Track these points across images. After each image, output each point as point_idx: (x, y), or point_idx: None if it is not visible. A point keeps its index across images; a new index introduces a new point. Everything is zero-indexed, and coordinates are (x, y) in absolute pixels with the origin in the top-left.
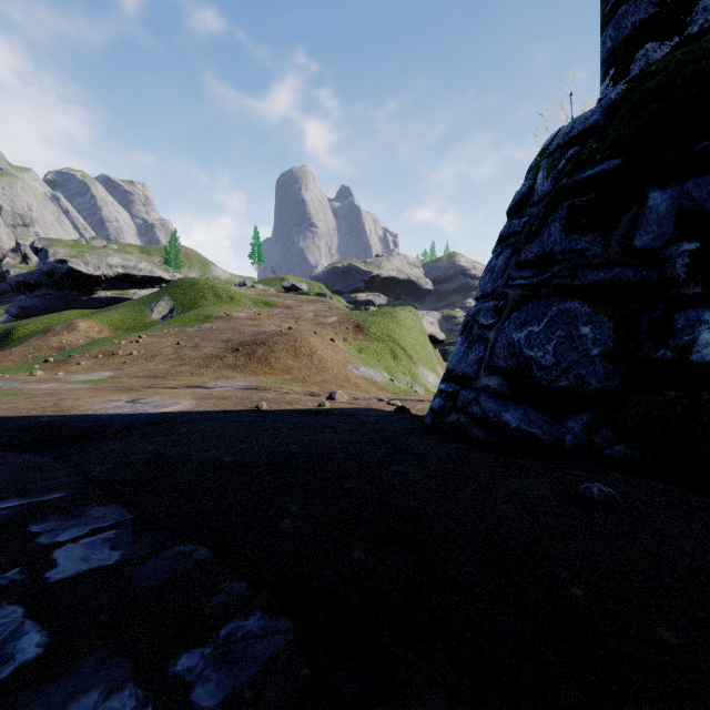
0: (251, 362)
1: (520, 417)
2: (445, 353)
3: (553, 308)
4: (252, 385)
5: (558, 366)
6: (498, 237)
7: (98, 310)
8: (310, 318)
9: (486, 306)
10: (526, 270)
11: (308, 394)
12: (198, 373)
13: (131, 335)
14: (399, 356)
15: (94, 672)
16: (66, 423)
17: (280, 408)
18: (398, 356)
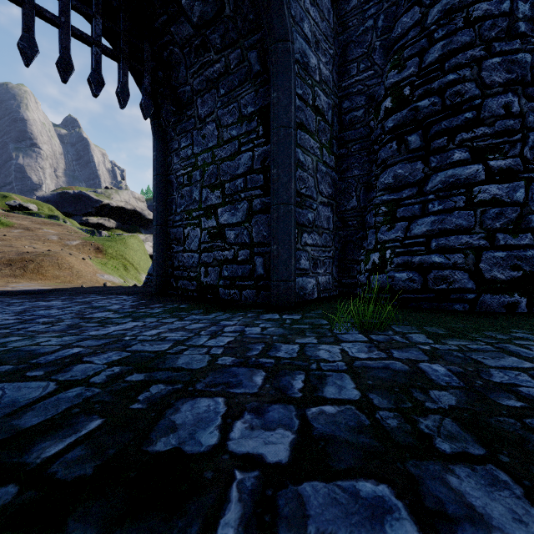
0: (26, 272)
1: None
2: None
3: None
4: None
5: None
6: None
7: None
8: (56, 241)
9: None
10: None
11: None
12: None
13: None
14: (129, 268)
15: (110, 296)
16: (15, 291)
17: (91, 286)
18: (129, 268)
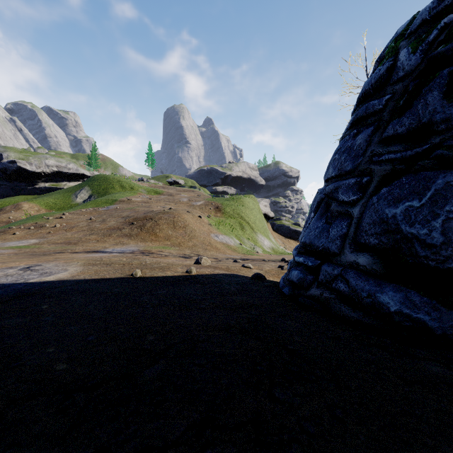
0: (142, 232)
1: (401, 300)
2: (273, 225)
3: (438, 181)
4: (140, 249)
5: (448, 245)
6: (351, 121)
7: (38, 195)
8: (185, 202)
9: (346, 183)
10: (394, 144)
11: (182, 256)
12: (102, 240)
13: (57, 213)
14: (245, 228)
15: None
16: None
17: (152, 275)
18: (244, 228)
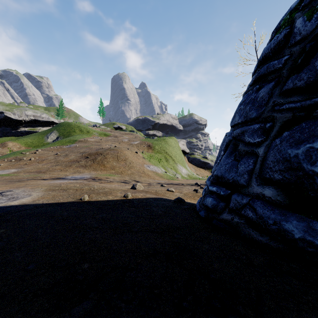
0: (94, 163)
1: (305, 228)
2: (189, 158)
3: None
4: (92, 177)
5: None
6: (254, 79)
7: (20, 137)
8: (126, 142)
9: (251, 128)
10: (293, 96)
11: (123, 181)
12: (64, 170)
13: (33, 149)
14: (169, 160)
15: None
16: None
17: (97, 199)
18: (168, 160)
